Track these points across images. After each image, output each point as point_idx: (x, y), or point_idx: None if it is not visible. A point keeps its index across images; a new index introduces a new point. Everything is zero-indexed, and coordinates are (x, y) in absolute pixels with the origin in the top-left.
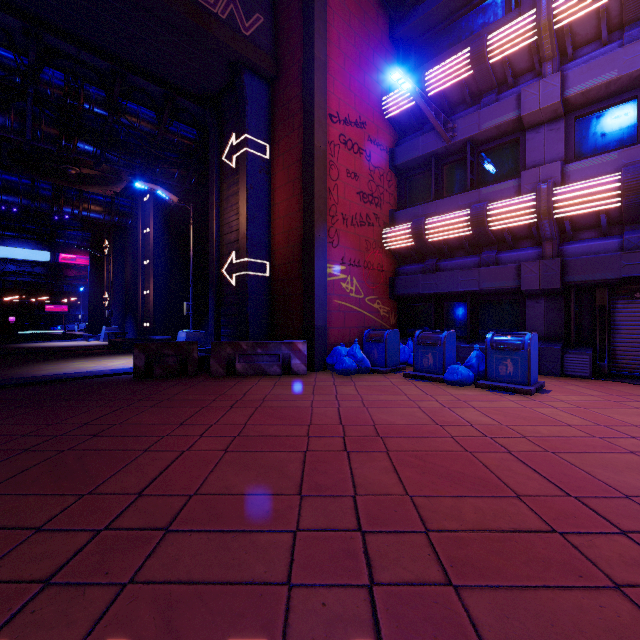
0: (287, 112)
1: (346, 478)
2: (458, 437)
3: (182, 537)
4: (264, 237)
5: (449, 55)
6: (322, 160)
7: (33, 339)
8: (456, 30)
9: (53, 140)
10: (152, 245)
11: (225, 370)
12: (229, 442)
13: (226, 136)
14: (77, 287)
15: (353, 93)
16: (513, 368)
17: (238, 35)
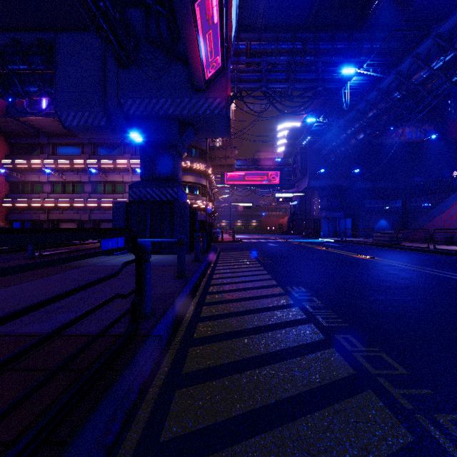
0: None
1: None
2: None
3: None
4: None
5: (24, 157)
6: None
7: None
8: (29, 148)
9: None
10: None
11: None
12: None
13: None
14: None
15: None
16: None
17: None
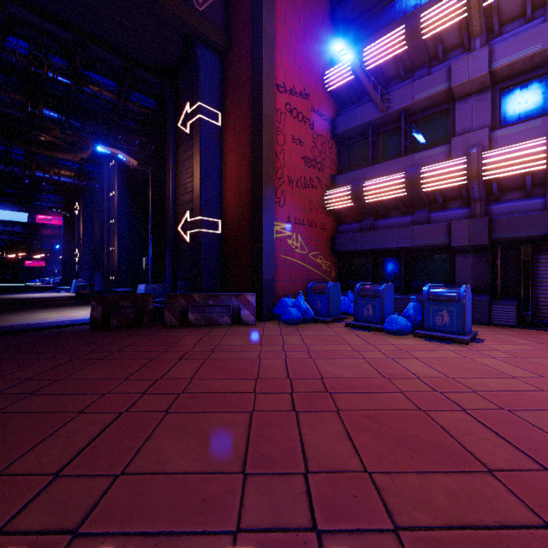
0: (237, 82)
1: (295, 447)
2: (408, 392)
3: (92, 546)
4: (216, 197)
5: (385, 33)
6: (270, 126)
7: (10, 291)
8: (391, 11)
9: (19, 106)
10: (116, 206)
11: (178, 320)
12: (172, 401)
13: (182, 105)
14: (53, 245)
15: (298, 66)
16: (449, 318)
17: (192, 9)
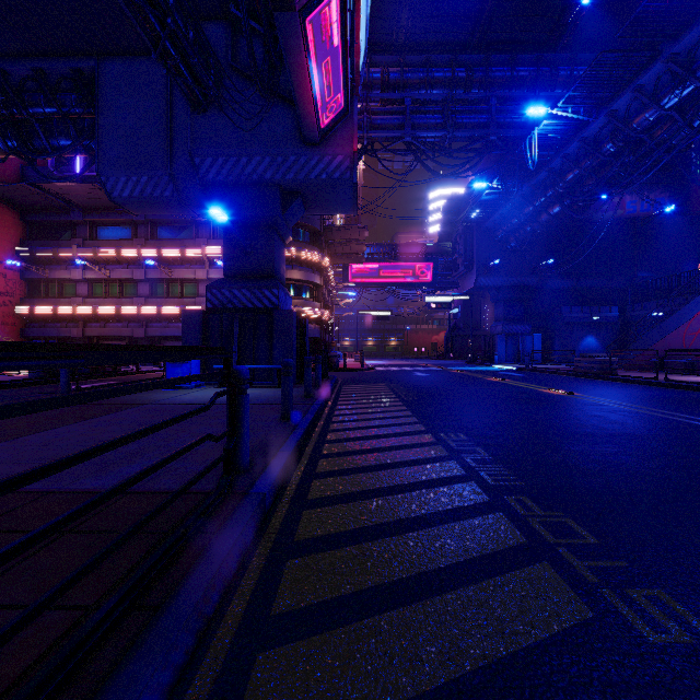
0: None
1: None
2: None
3: None
4: None
5: (48, 243)
6: None
7: None
8: (55, 230)
9: None
10: None
11: None
12: None
13: None
14: None
15: None
16: None
17: None
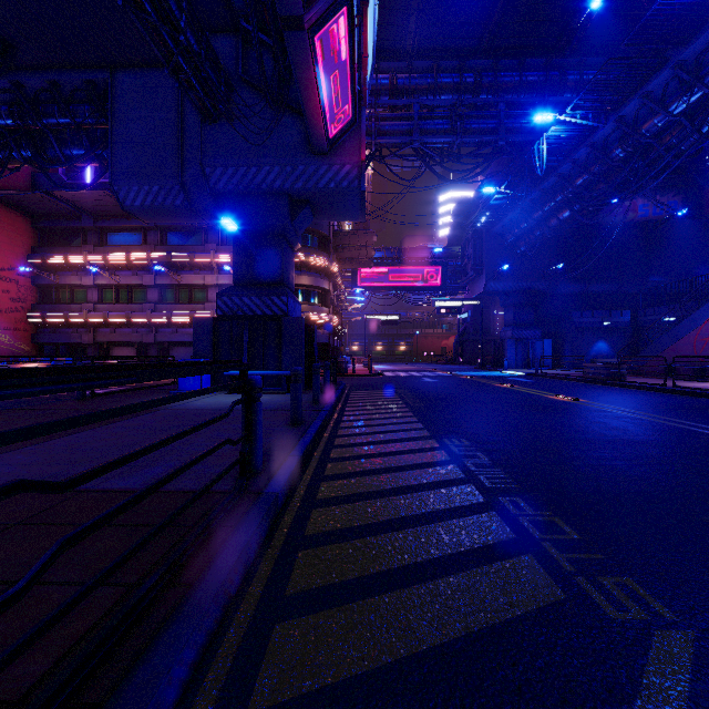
0: None
1: None
2: None
3: None
4: None
5: (59, 249)
6: None
7: None
8: (66, 236)
9: None
10: None
11: None
12: None
13: None
14: None
15: (7, 257)
16: None
17: None
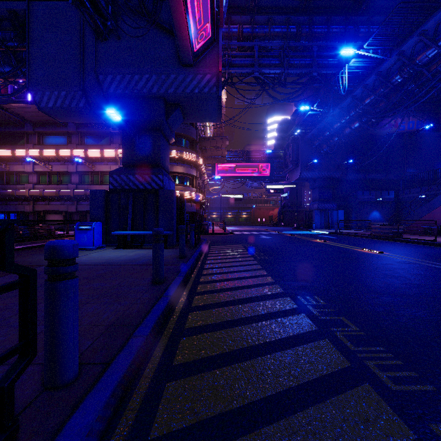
0: None
1: None
2: None
3: None
4: None
5: (9, 147)
6: None
7: None
8: (14, 138)
9: None
10: None
11: None
12: None
13: None
14: None
15: None
16: None
17: None
